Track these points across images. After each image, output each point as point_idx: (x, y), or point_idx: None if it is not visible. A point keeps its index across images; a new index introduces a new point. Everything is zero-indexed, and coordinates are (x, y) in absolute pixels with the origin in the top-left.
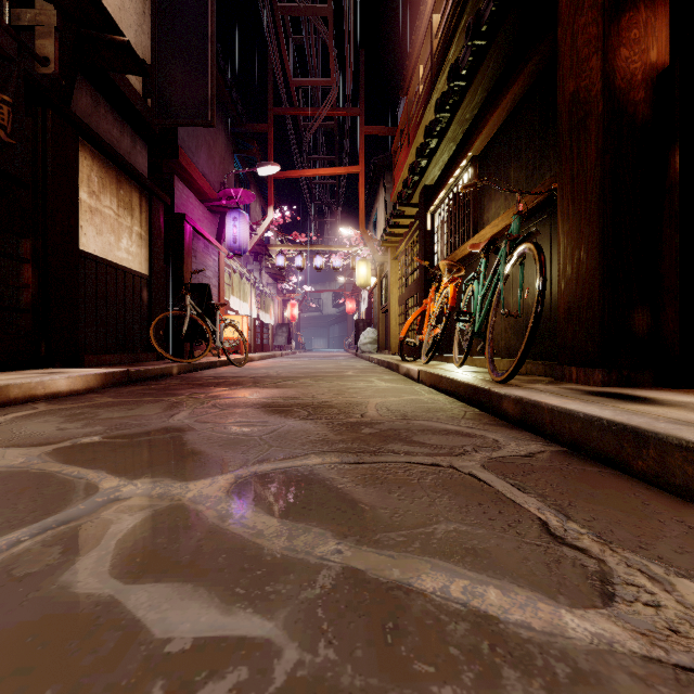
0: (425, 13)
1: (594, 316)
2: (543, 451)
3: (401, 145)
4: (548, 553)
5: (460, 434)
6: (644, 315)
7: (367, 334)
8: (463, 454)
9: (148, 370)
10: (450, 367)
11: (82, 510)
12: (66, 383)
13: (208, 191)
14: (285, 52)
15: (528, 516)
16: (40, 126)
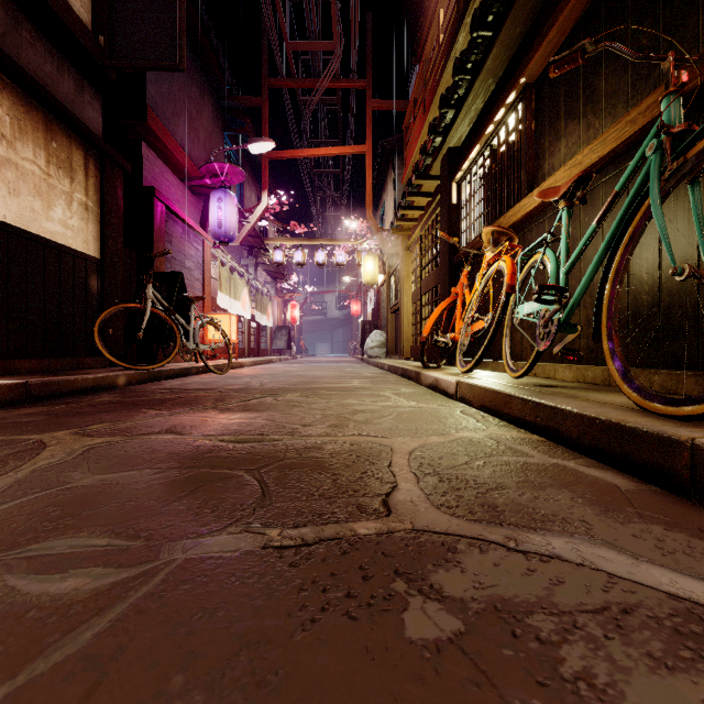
0: None
1: None
2: None
3: (415, 117)
4: None
5: None
6: None
7: (374, 337)
8: None
9: (68, 381)
10: (499, 376)
11: None
12: None
13: (189, 168)
14: (279, 5)
15: None
16: None
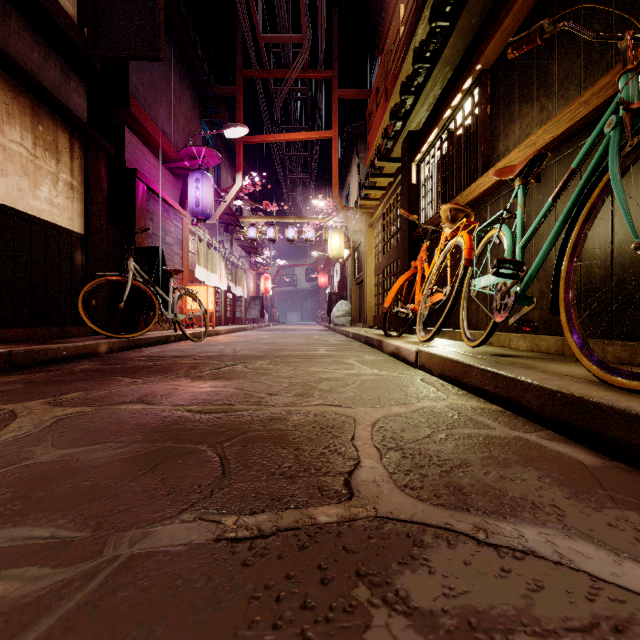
0: None
1: None
2: None
3: (377, 105)
4: None
5: None
6: None
7: (340, 306)
8: None
9: (51, 349)
10: (456, 345)
11: None
12: None
13: (169, 151)
14: (252, 1)
15: None
16: None
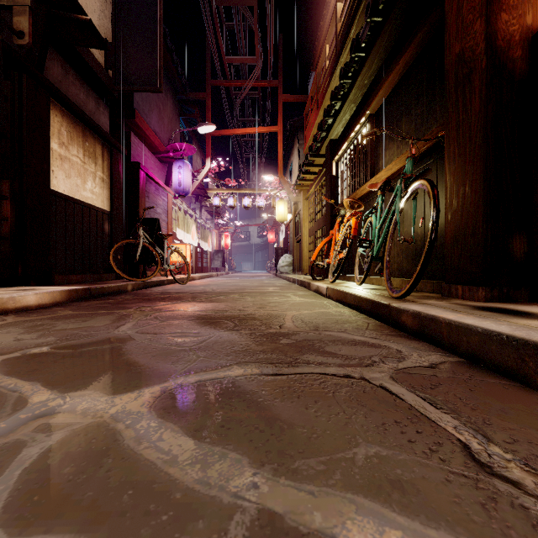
0: (331, 3)
1: (478, 241)
2: (444, 362)
3: (312, 109)
4: (480, 488)
5: (366, 344)
6: (521, 240)
7: (284, 259)
8: (372, 365)
9: (106, 287)
10: (352, 284)
11: (2, 429)
12: (35, 298)
13: (159, 145)
14: (220, 35)
15: (447, 437)
16: (17, 88)
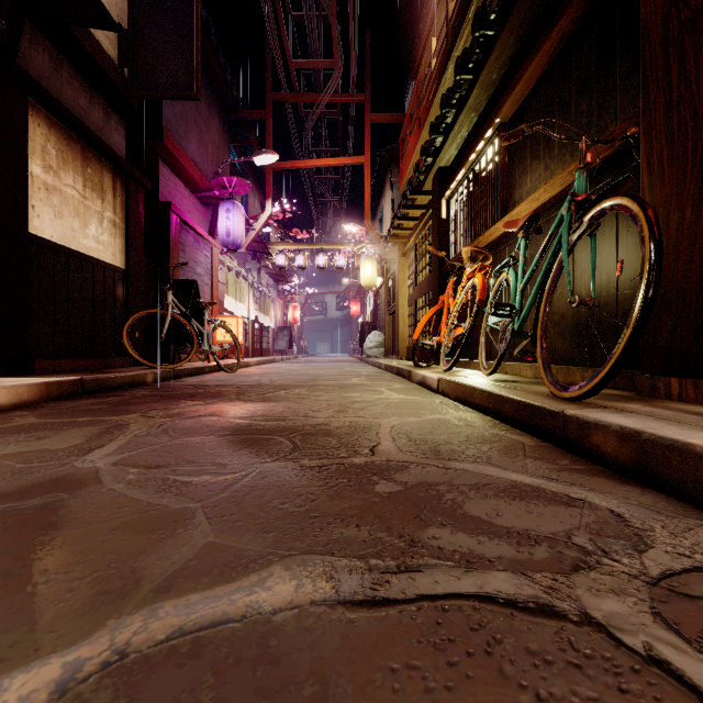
0: None
1: None
2: None
3: (410, 132)
4: None
5: (543, 496)
6: None
7: (372, 337)
8: (586, 565)
9: (111, 378)
10: (475, 374)
11: None
12: None
13: (199, 180)
14: (284, 28)
15: None
16: None
